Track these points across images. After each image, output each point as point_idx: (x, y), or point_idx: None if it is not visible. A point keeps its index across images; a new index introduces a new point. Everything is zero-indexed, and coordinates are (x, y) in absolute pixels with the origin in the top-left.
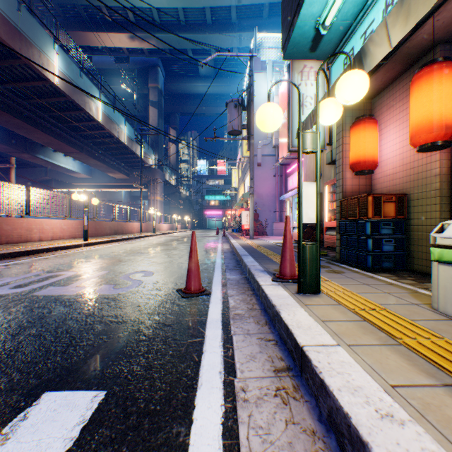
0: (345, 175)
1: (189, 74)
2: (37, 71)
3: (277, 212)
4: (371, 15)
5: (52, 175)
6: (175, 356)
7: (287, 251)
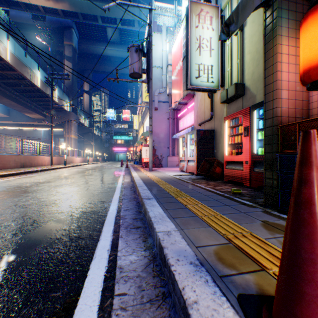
0: (280, 94)
1: (100, 39)
2: None
3: (170, 148)
4: None
5: None
6: None
7: None
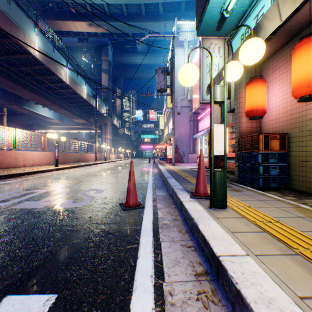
0: (241, 120)
1: (130, 50)
2: (22, 47)
3: (191, 147)
4: (262, 2)
5: (34, 120)
6: (115, 261)
7: (201, 176)
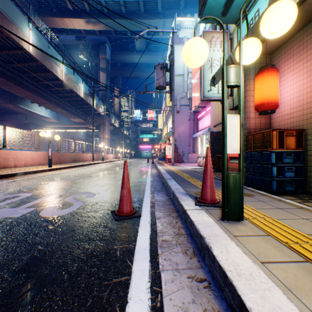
0: (249, 115)
1: (128, 49)
2: (15, 42)
3: (191, 146)
4: None
5: (31, 120)
6: (94, 309)
7: (208, 178)
